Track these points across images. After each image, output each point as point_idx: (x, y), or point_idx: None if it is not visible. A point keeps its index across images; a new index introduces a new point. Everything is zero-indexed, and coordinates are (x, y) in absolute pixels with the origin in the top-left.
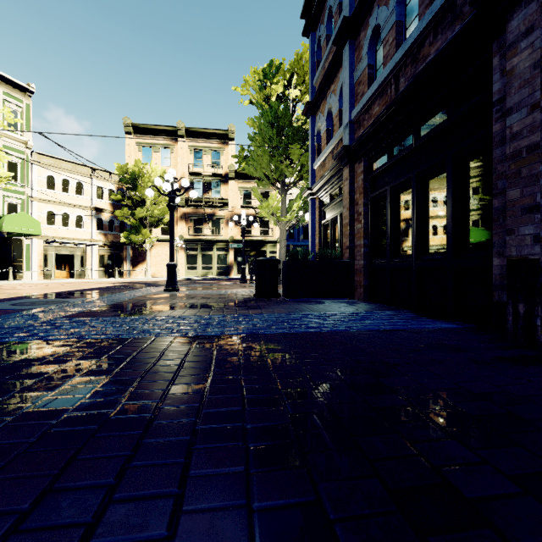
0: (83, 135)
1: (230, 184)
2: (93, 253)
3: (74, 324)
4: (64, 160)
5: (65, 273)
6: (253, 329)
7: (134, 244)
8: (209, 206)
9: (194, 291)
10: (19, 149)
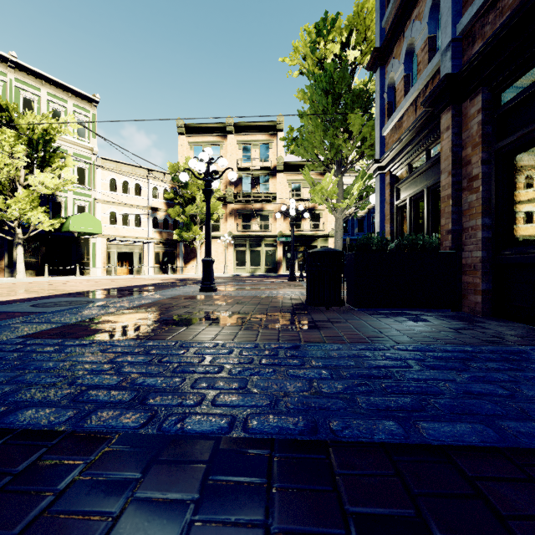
0: (119, 120)
1: (279, 177)
2: (149, 250)
3: (2, 358)
4: (124, 163)
5: (126, 269)
6: (311, 406)
7: (186, 241)
8: (257, 201)
9: (233, 292)
10: (87, 155)
